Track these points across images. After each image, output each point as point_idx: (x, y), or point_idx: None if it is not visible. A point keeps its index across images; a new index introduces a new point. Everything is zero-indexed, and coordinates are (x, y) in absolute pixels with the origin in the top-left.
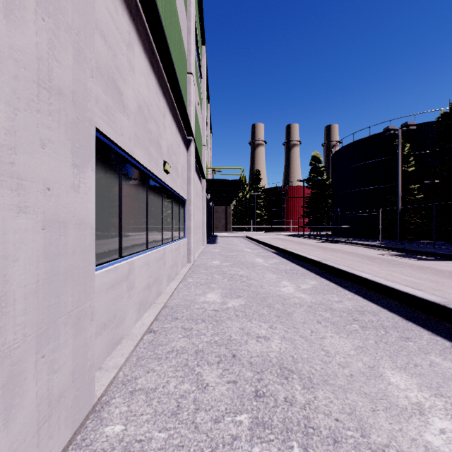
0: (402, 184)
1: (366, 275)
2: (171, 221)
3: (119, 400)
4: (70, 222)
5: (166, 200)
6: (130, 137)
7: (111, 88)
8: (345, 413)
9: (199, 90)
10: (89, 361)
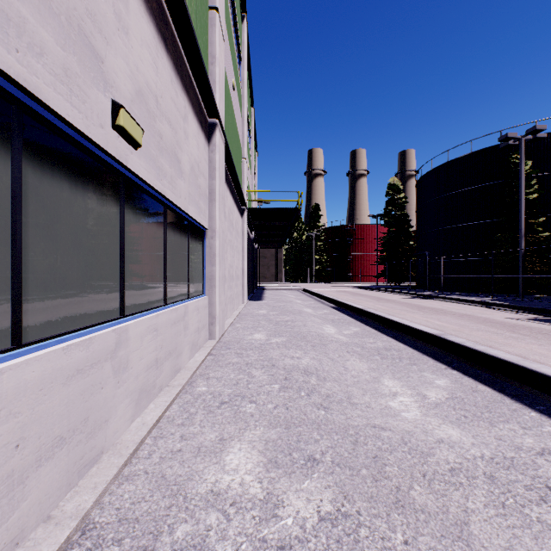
0: None
1: None
2: (164, 263)
3: None
4: None
5: (142, 216)
6: None
7: None
8: None
9: (236, 71)
10: None
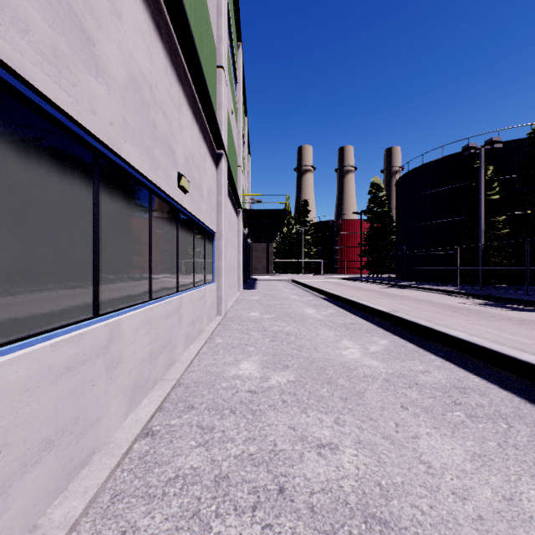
0: (484, 216)
1: (459, 334)
2: (193, 260)
3: None
4: None
5: (184, 231)
6: (112, 121)
7: (67, 23)
8: None
9: (233, 95)
10: None
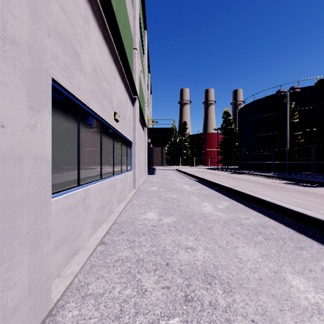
0: (290, 131)
1: (266, 198)
2: (121, 158)
3: (72, 305)
4: (26, 157)
5: (116, 142)
6: (86, 91)
7: (70, 51)
8: (258, 314)
9: (142, 62)
10: (45, 274)
